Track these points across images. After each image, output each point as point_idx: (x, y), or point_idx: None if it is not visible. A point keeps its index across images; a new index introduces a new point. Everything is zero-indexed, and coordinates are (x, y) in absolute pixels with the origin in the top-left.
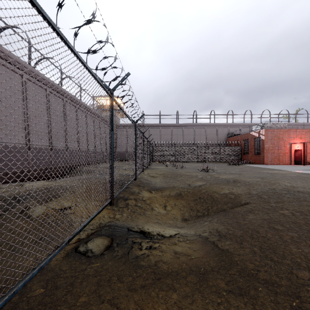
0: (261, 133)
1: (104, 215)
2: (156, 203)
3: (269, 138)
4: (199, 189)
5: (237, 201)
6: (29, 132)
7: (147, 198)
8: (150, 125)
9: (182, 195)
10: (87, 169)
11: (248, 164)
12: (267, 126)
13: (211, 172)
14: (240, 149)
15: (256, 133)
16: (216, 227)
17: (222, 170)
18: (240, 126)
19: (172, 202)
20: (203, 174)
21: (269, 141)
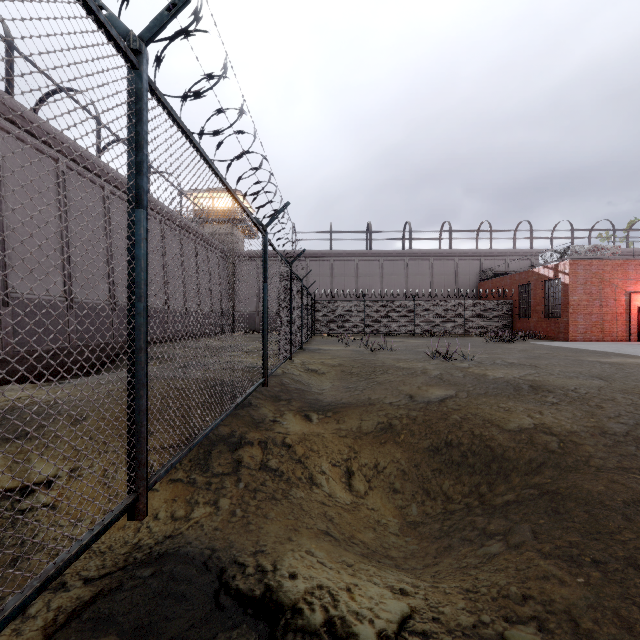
0: (561, 270)
1: (158, 505)
2: (322, 453)
3: (579, 281)
4: (442, 410)
5: (575, 458)
6: (6, 262)
7: (298, 439)
8: (309, 253)
9: (395, 431)
10: (160, 352)
11: (534, 341)
12: (576, 253)
13: (460, 361)
14: (511, 307)
15: (550, 271)
16: (563, 598)
17: (481, 354)
18: (507, 255)
19: (369, 450)
20: (440, 366)
21: (579, 287)
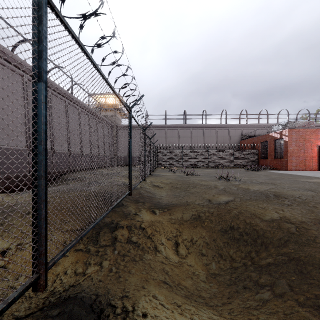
0: (283, 134)
1: (67, 266)
2: (161, 233)
3: (293, 140)
4: (227, 208)
5: (307, 238)
6: None
7: (148, 225)
8: (154, 126)
9: (202, 220)
10: (77, 176)
11: (270, 170)
12: (291, 125)
13: (234, 181)
14: (257, 153)
15: (278, 134)
16: None
17: (244, 177)
18: (255, 127)
19: (187, 231)
20: (224, 184)
21: (293, 143)
